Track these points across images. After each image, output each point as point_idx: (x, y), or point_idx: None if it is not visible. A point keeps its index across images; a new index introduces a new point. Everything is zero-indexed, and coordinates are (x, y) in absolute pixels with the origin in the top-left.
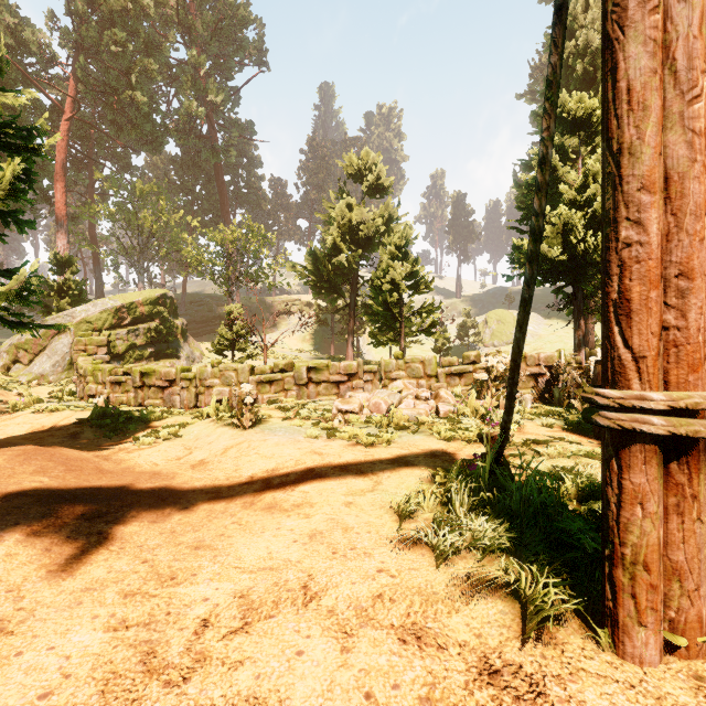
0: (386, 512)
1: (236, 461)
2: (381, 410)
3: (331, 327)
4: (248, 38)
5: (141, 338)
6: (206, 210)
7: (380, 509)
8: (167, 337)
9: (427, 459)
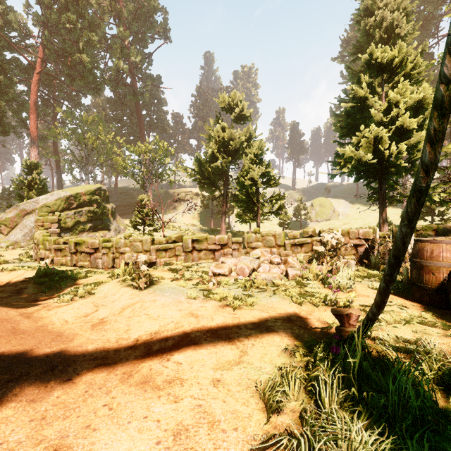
0: (252, 395)
1: (128, 321)
2: (244, 273)
3: (211, 209)
4: (157, 21)
5: (84, 217)
6: (130, 133)
7: (246, 390)
8: (101, 216)
9: (284, 324)
